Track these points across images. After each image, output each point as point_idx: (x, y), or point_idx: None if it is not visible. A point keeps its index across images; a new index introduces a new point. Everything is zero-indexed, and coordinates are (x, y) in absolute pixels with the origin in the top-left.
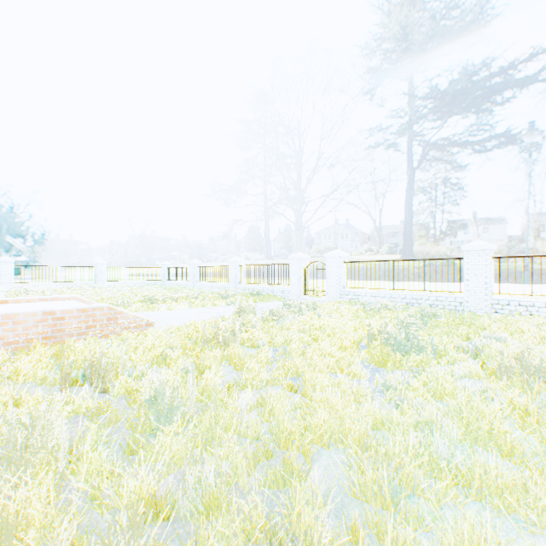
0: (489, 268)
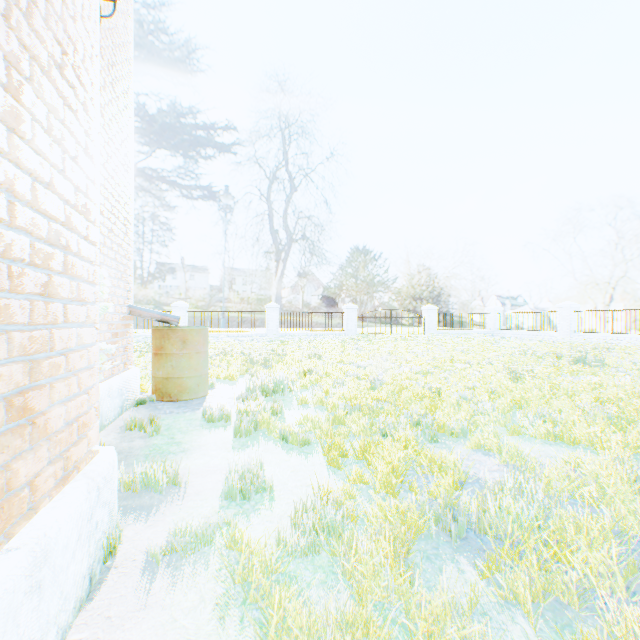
0: (186, 317)
